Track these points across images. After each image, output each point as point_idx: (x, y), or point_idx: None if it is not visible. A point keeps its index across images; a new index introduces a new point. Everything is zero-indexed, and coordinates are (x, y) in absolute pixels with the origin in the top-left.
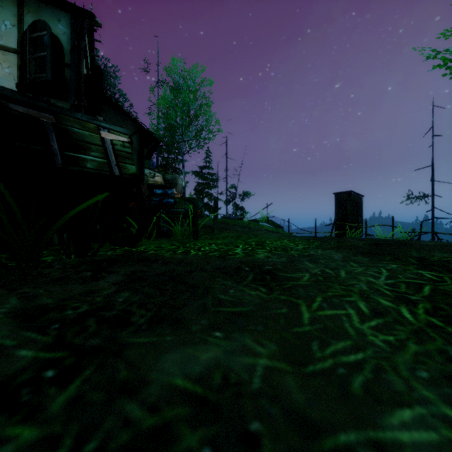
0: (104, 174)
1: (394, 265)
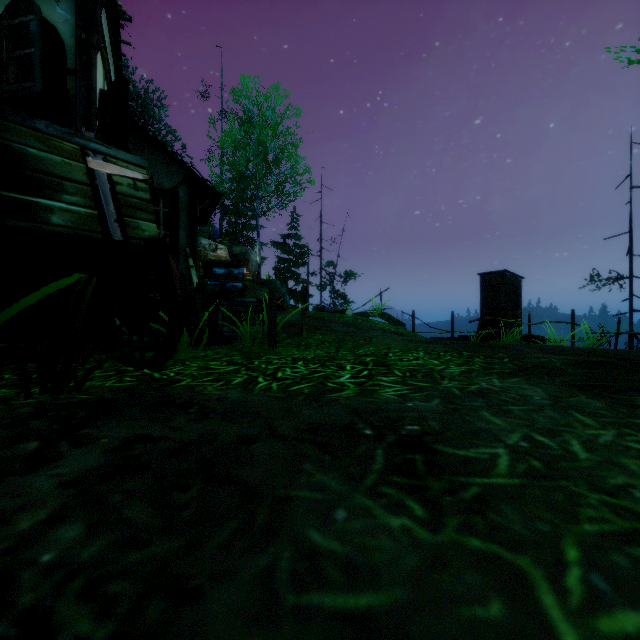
0: (89, 236)
1: None
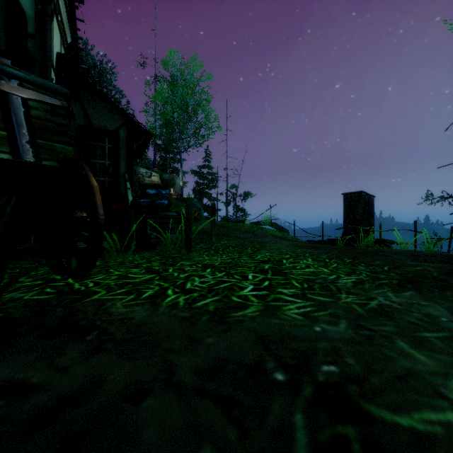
0: None
1: None
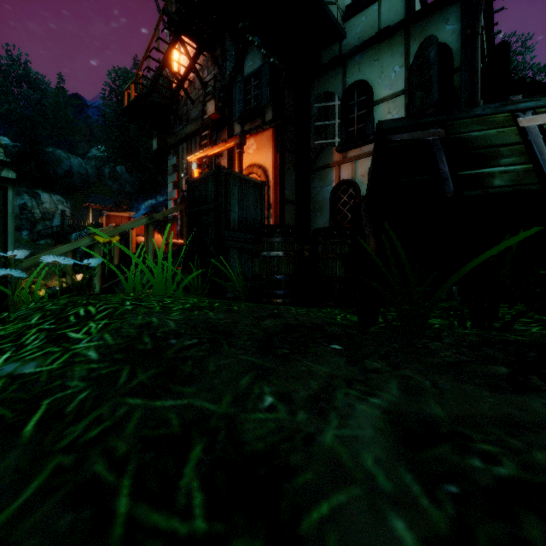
0: (526, 190)
1: None
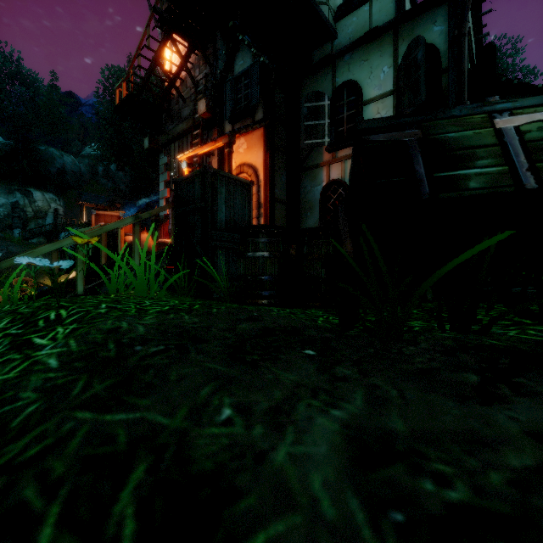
0: (501, 192)
1: None
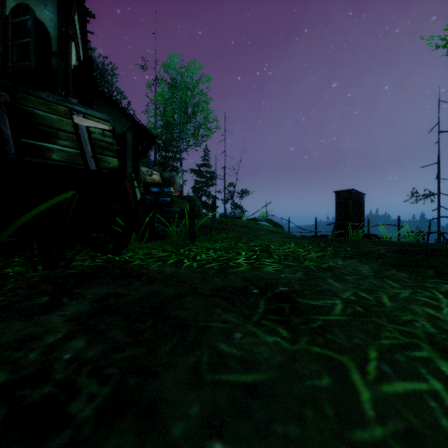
0: (75, 167)
1: (447, 286)
